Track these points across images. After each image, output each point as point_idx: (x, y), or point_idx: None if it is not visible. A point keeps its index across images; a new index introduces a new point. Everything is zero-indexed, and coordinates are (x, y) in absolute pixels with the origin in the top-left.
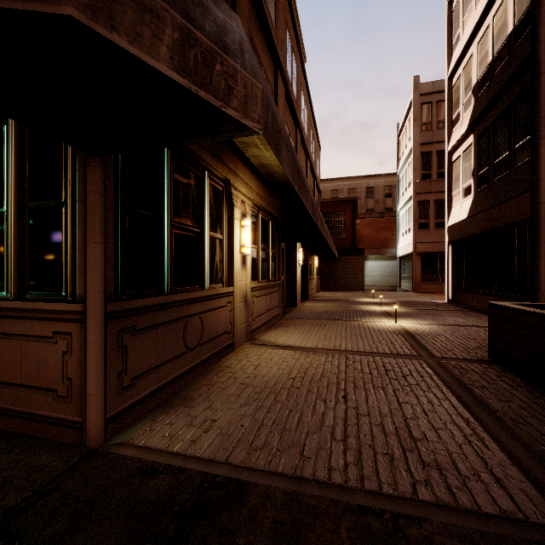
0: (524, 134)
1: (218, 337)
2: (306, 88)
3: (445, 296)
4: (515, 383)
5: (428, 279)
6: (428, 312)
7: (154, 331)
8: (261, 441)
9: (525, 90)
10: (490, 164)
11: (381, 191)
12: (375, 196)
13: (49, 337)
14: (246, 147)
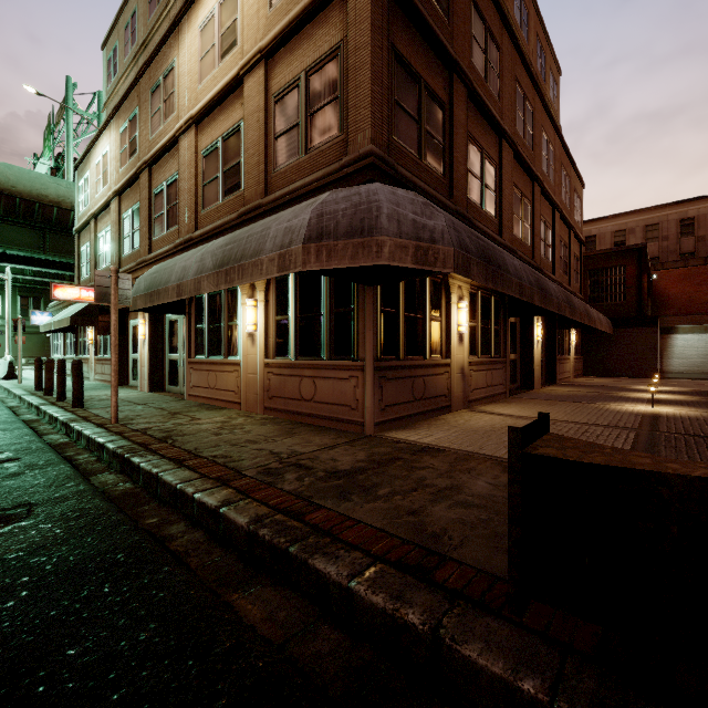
0: None
1: (437, 397)
2: (552, 125)
3: None
4: None
5: None
6: None
7: (395, 382)
8: (457, 443)
9: None
10: None
11: None
12: (696, 231)
13: (347, 379)
14: None
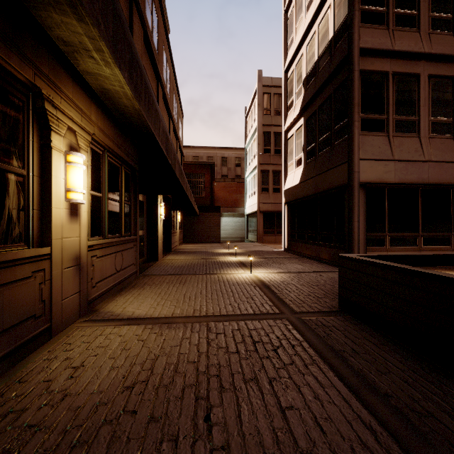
0: (342, 118)
1: (8, 331)
2: (169, 51)
3: (283, 246)
4: (376, 339)
5: (268, 232)
6: (274, 260)
7: None
8: None
9: (343, 84)
10: (316, 141)
11: (232, 161)
12: (228, 164)
13: None
14: (74, 54)
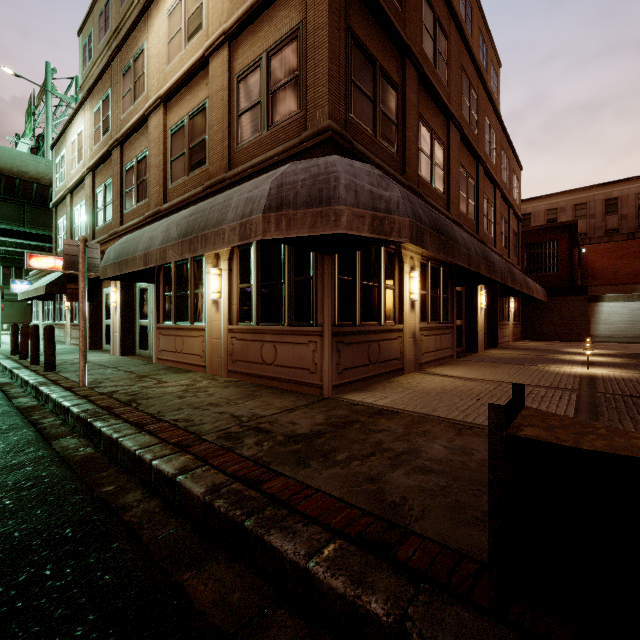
0: None
1: (391, 361)
2: (494, 111)
3: None
4: None
5: None
6: None
7: (352, 346)
8: (412, 405)
9: None
10: None
11: (631, 201)
12: (620, 210)
13: (306, 344)
14: None
